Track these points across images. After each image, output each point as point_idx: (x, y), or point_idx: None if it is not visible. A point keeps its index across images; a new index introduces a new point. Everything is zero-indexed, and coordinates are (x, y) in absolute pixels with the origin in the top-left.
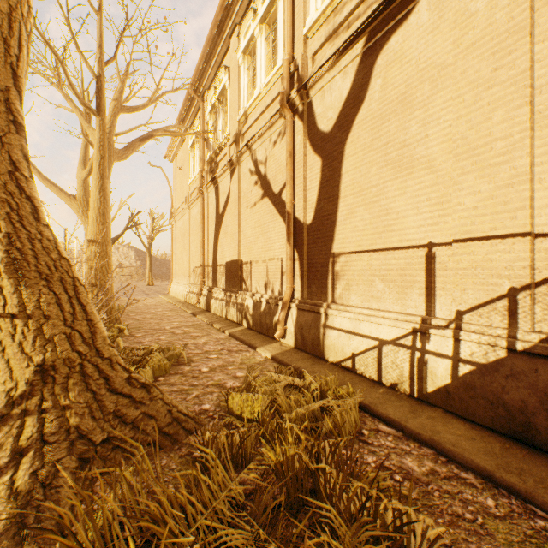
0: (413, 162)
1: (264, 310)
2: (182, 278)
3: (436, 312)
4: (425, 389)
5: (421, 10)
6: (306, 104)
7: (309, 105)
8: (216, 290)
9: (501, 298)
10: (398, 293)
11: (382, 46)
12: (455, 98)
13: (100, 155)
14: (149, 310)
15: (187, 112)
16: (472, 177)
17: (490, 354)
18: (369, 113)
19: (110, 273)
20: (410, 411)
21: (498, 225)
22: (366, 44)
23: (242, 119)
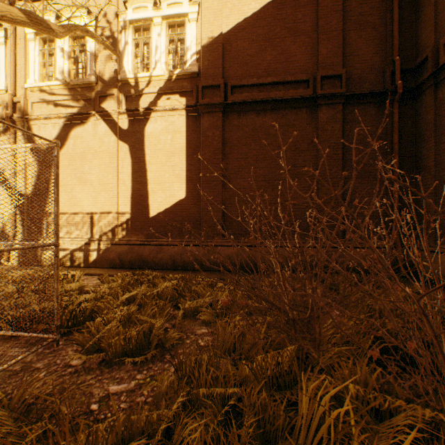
0: (87, 181)
1: None
2: None
3: (94, 236)
4: (89, 263)
5: (90, 126)
6: (27, 126)
7: (29, 128)
8: None
9: (111, 230)
10: (81, 230)
11: (74, 127)
12: (100, 165)
13: None
14: None
15: None
16: (104, 193)
17: (108, 247)
18: (68, 152)
19: None
20: (83, 270)
21: (111, 209)
22: (66, 121)
23: None
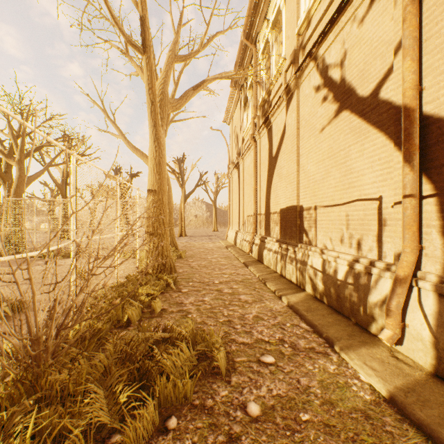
0: None
1: (343, 278)
2: (237, 226)
3: None
4: None
5: None
6: None
7: None
8: (268, 240)
9: None
10: None
11: None
12: None
13: (150, 100)
14: (206, 256)
15: (240, 68)
16: None
17: None
18: None
19: (165, 222)
20: None
21: None
22: None
23: (302, 28)
